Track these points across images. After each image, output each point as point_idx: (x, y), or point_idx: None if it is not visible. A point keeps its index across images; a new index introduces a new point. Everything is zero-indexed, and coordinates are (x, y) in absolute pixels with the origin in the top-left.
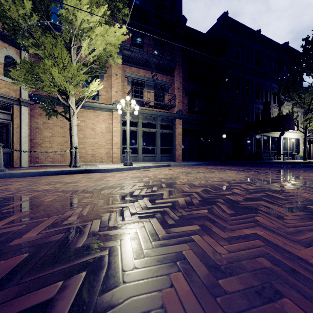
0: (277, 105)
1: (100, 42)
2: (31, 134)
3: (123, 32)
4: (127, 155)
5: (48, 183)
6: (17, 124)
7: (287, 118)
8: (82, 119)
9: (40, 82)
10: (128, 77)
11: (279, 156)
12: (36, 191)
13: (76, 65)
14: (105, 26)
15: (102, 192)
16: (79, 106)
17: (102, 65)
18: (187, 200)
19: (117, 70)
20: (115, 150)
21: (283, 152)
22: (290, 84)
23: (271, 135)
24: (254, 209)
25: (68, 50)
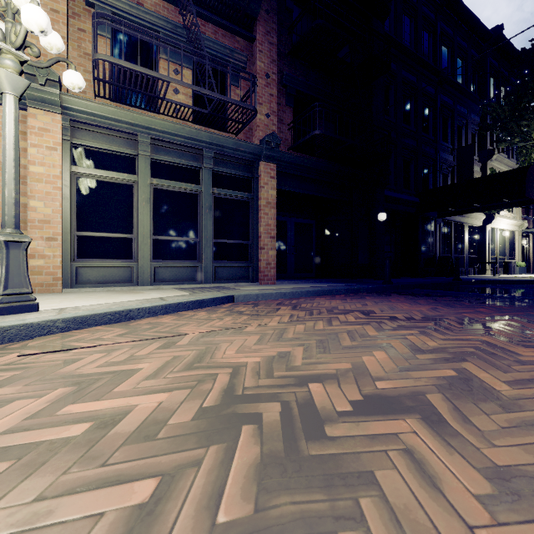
0: (478, 160)
1: None
2: None
3: None
4: None
5: None
6: None
7: (532, 173)
8: None
9: None
10: (96, 1)
11: (482, 266)
12: None
13: None
14: None
15: None
16: None
17: None
18: None
19: None
20: (39, 246)
21: (489, 259)
22: (528, 98)
23: (468, 222)
24: None
25: None
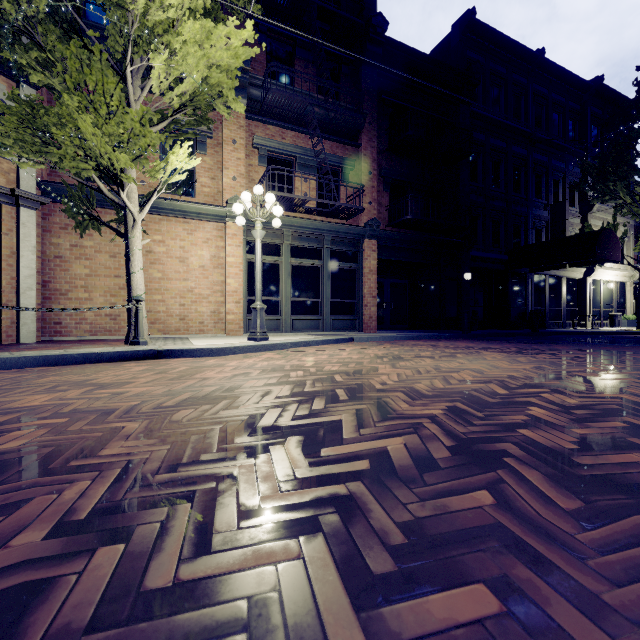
0: (579, 212)
1: (196, 61)
2: (43, 271)
3: (248, 38)
4: (256, 317)
5: (52, 387)
6: (11, 248)
7: (606, 236)
8: (159, 238)
9: (54, 148)
10: (260, 146)
11: (582, 319)
12: (3, 412)
13: (137, 111)
14: (205, 21)
15: (177, 416)
16: (146, 206)
17: (202, 117)
18: (412, 446)
19: (235, 130)
20: (232, 307)
21: (591, 312)
22: (610, 164)
23: (566, 275)
24: (635, 486)
25: (122, 79)
